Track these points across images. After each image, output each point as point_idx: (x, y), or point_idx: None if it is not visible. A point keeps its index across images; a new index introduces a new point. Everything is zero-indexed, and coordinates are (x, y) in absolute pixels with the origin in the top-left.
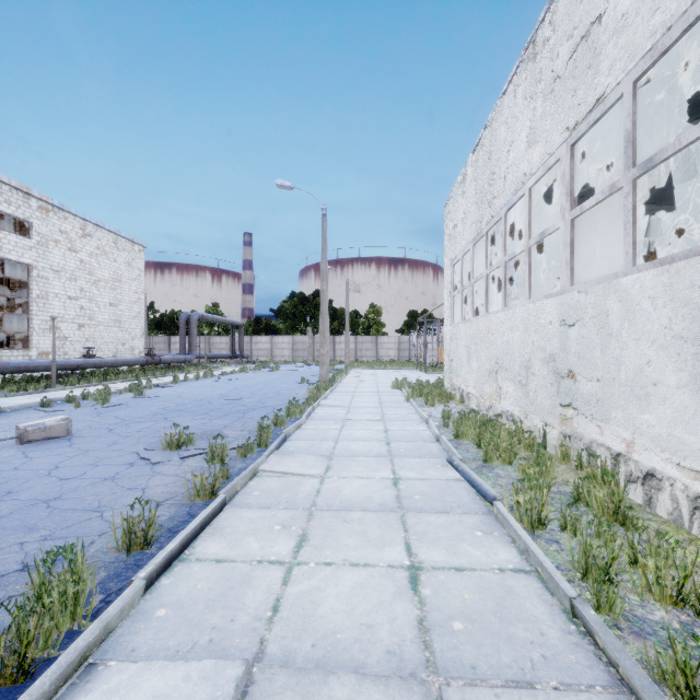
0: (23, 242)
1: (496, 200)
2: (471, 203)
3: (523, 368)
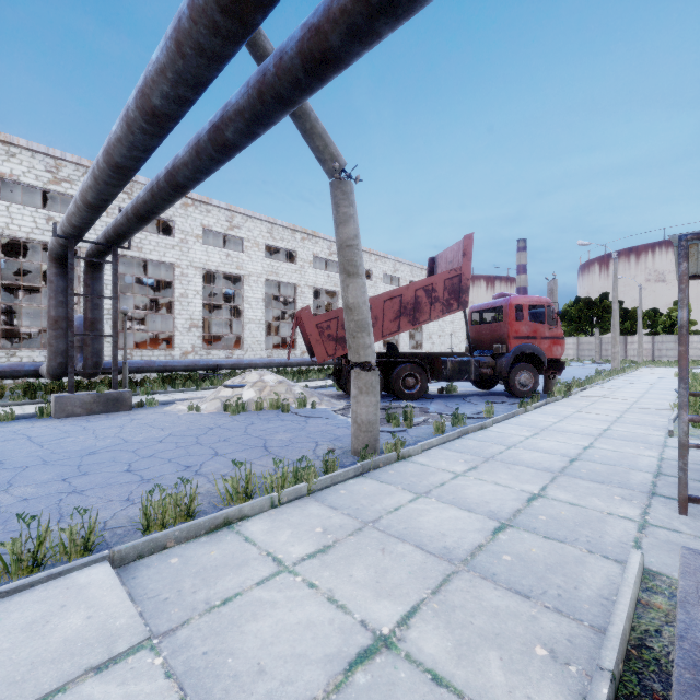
0: None
1: None
2: None
3: None
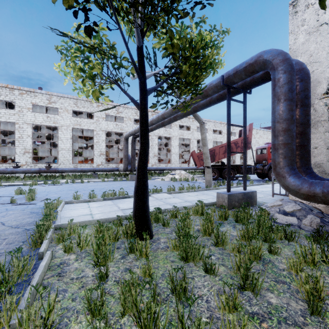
0: None
1: None
2: None
3: None
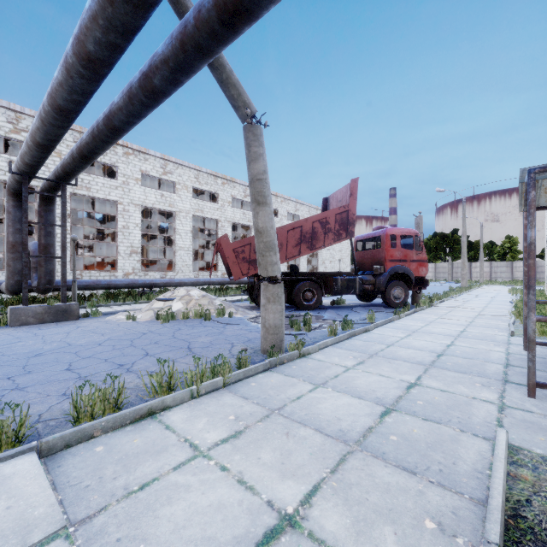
0: None
1: None
2: None
3: None
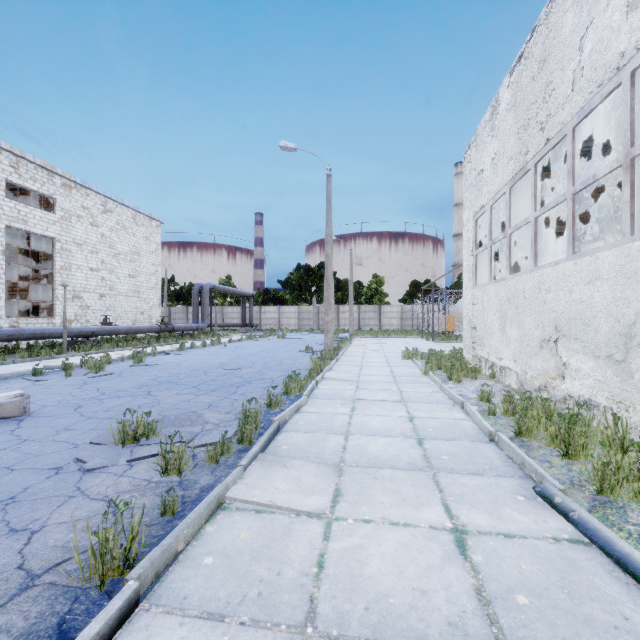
0: (48, 217)
1: (554, 116)
2: (508, 136)
3: (617, 336)
